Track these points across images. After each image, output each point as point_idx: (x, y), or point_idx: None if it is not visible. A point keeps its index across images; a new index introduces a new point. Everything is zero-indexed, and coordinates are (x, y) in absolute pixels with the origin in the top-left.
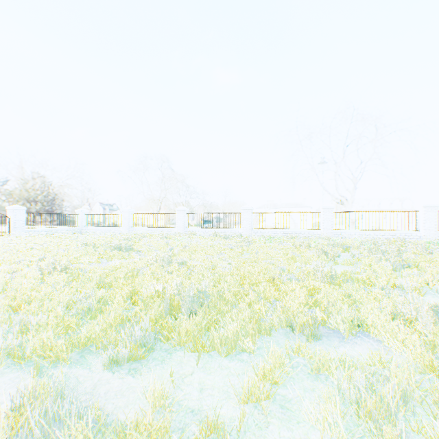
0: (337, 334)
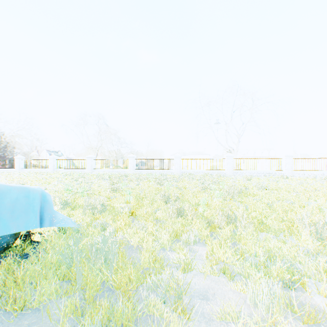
0: None
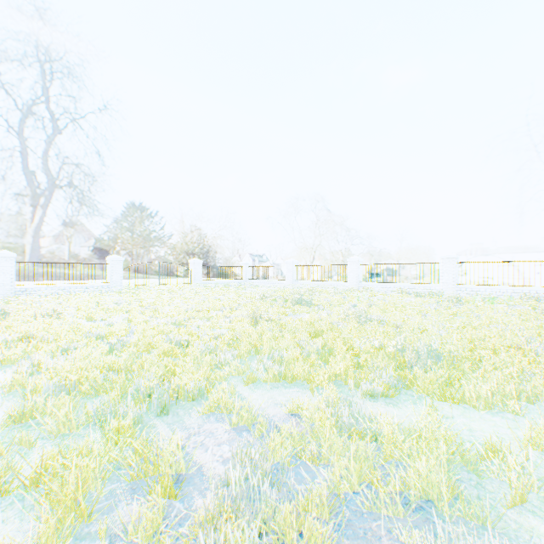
0: None
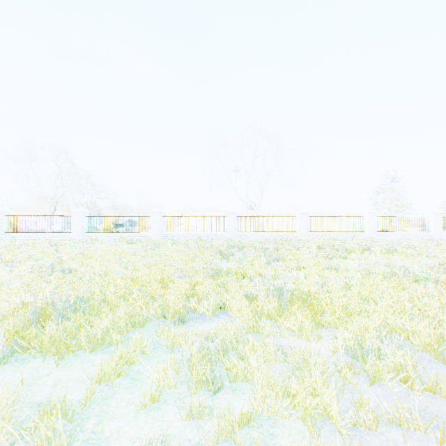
0: (203, 316)
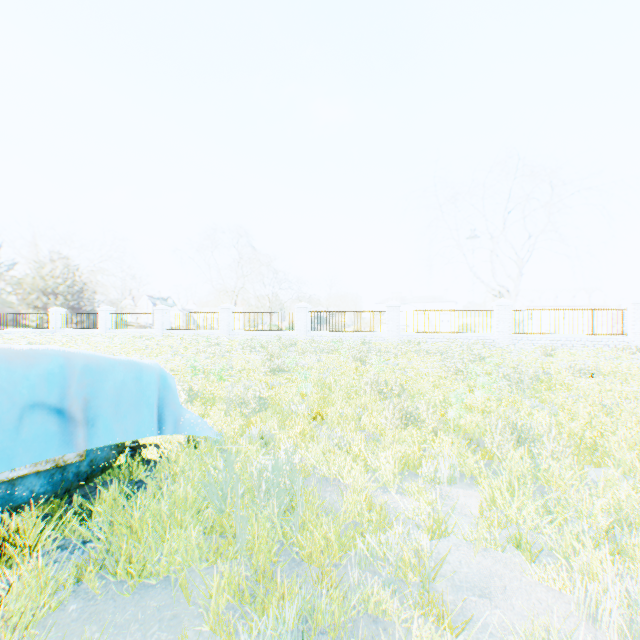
0: None
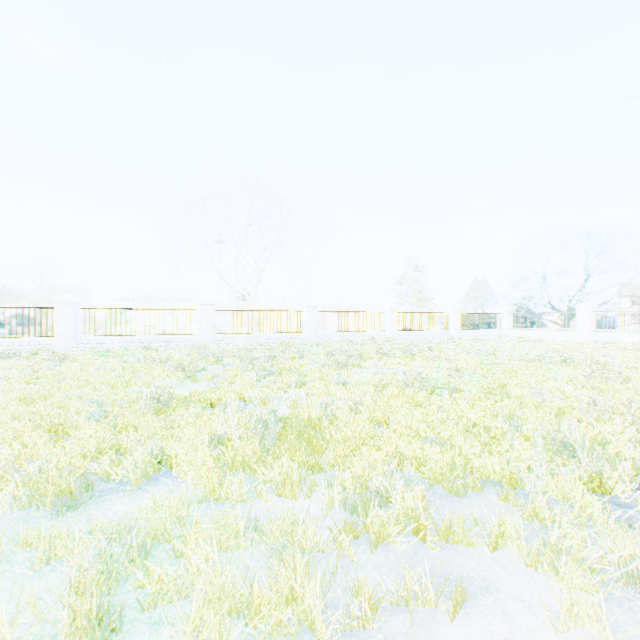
0: (126, 486)
